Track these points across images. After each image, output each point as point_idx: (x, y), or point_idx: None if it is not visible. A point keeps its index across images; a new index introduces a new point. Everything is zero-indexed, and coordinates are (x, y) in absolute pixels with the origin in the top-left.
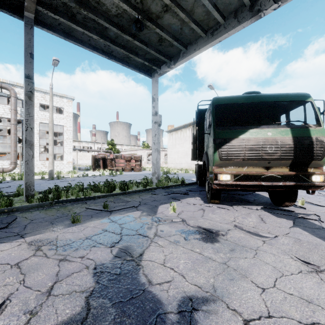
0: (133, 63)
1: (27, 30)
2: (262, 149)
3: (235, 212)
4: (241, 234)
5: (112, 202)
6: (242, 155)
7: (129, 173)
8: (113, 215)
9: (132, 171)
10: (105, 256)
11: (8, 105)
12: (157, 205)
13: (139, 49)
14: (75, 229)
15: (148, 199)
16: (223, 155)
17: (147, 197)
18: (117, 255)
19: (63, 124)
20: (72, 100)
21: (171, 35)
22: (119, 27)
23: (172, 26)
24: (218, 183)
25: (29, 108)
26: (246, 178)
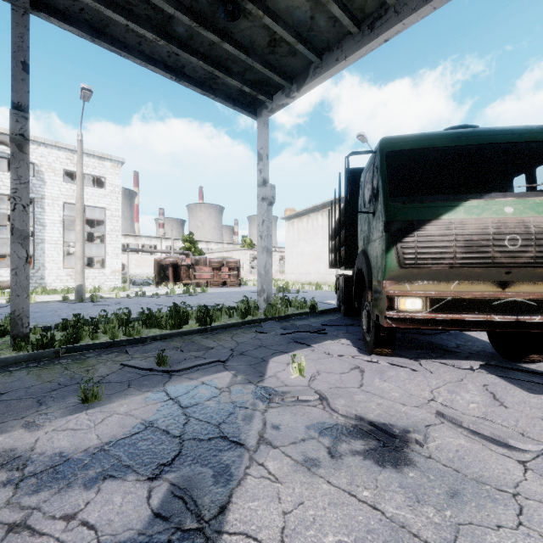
0: (222, 90)
1: (17, 18)
2: (493, 243)
3: (429, 377)
4: (460, 440)
5: (178, 349)
6: (450, 257)
7: (218, 291)
8: (174, 380)
9: (224, 286)
10: (130, 515)
11: (9, 173)
12: (265, 358)
13: (233, 61)
14: (84, 419)
15: (248, 343)
16: (406, 257)
17: (247, 339)
18: (160, 511)
19: (105, 205)
20: (121, 164)
21: (292, 32)
22: (194, 14)
23: (295, 13)
24: (396, 316)
25: (19, 167)
26: (458, 306)
